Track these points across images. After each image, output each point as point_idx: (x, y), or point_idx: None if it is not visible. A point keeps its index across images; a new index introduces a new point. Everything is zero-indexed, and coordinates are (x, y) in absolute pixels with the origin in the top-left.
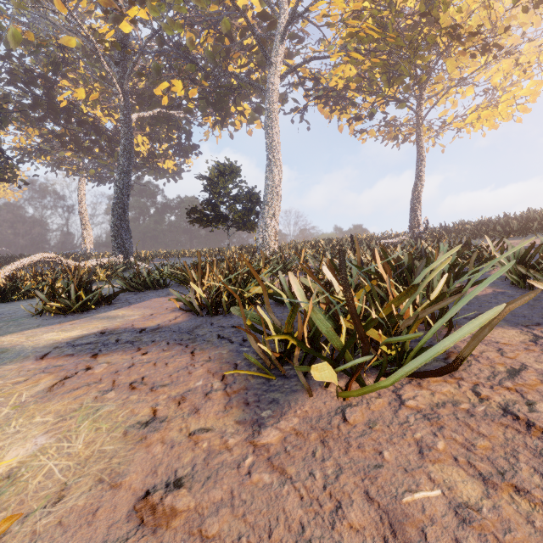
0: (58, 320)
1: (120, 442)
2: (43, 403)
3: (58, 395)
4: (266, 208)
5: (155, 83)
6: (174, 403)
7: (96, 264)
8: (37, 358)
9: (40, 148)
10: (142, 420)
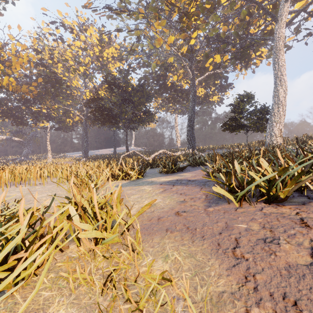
0: (165, 175)
1: (175, 203)
2: (160, 194)
3: (163, 193)
4: (273, 116)
5: (206, 60)
6: (190, 199)
7: (180, 154)
8: (159, 184)
9: (161, 105)
10: (181, 201)
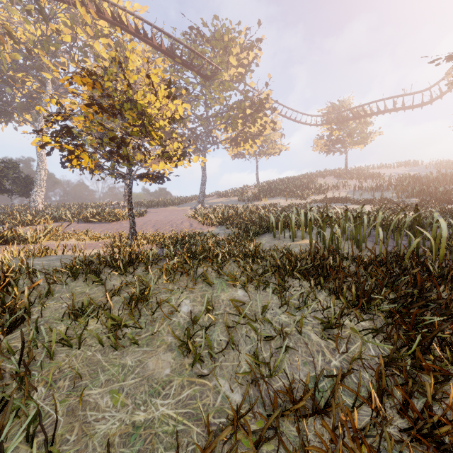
0: None
1: None
2: None
3: None
4: (36, 188)
5: None
6: None
7: None
8: None
9: None
10: None
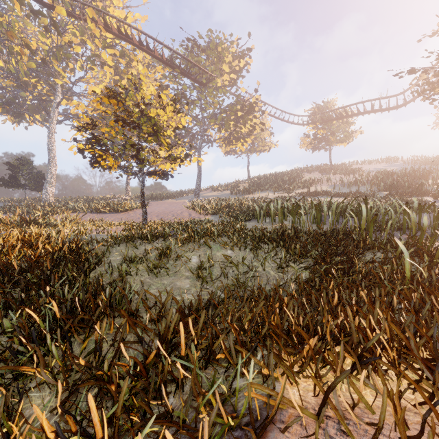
0: None
1: None
2: None
3: None
4: (48, 182)
5: None
6: None
7: None
8: None
9: None
10: None
